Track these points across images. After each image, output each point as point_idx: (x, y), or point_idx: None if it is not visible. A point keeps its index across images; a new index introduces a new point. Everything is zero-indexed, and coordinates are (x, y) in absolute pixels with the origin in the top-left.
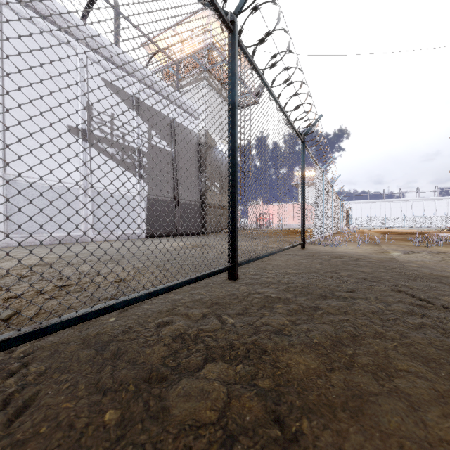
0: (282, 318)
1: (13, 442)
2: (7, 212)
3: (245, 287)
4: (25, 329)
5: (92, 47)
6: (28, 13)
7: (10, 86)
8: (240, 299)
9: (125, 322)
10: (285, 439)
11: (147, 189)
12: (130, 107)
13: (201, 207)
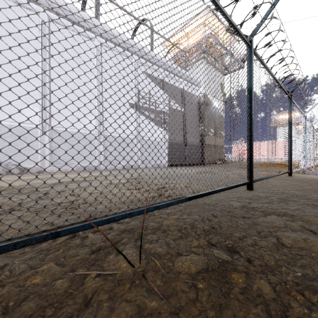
0: (296, 206)
1: (216, 221)
2: (104, 152)
3: (262, 193)
4: (192, 195)
5: (139, 55)
6: (111, 45)
7: (104, 86)
8: (263, 198)
9: (212, 201)
10: (317, 234)
11: (168, 136)
12: (158, 86)
13: (201, 146)
